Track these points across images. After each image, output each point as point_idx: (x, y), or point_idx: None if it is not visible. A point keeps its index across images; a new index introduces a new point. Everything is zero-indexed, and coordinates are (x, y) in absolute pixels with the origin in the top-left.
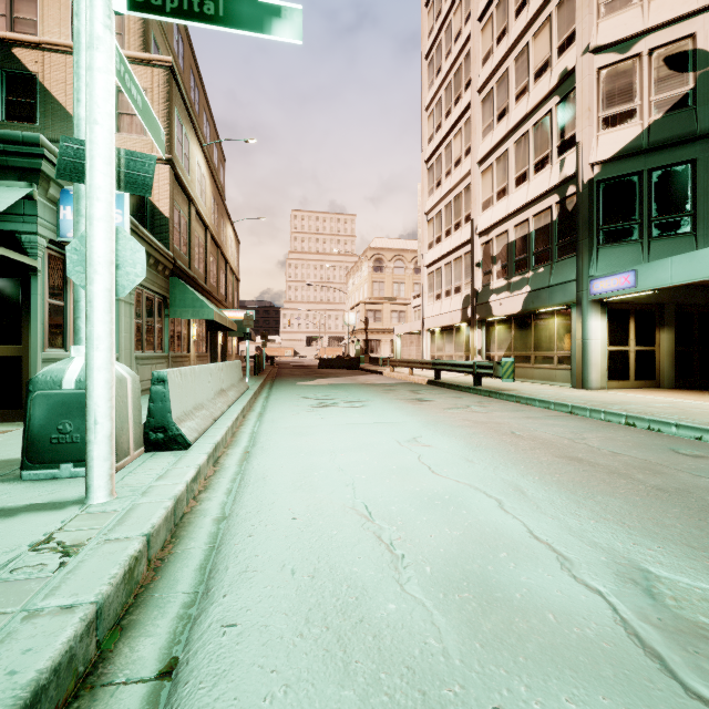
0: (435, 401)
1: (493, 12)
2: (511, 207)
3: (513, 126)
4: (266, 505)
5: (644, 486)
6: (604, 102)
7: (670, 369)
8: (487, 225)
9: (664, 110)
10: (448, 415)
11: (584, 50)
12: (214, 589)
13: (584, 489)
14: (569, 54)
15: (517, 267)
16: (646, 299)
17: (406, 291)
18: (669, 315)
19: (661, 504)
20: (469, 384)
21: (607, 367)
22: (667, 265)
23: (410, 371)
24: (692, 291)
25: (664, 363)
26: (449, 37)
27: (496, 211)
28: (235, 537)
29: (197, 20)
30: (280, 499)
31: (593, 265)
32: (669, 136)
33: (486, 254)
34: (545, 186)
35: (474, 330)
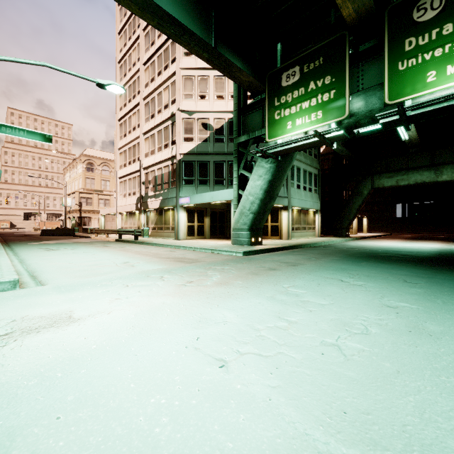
0: (112, 246)
1: (149, 66)
2: (156, 160)
3: (156, 125)
4: (41, 265)
5: (149, 256)
6: (184, 131)
7: (209, 232)
8: (147, 165)
9: (201, 141)
10: (113, 249)
11: (178, 109)
12: (35, 271)
13: (134, 257)
14: (174, 107)
15: (158, 188)
16: (200, 206)
17: (110, 186)
18: (208, 212)
19: (147, 257)
20: (133, 240)
21: (187, 231)
22: (197, 196)
23: (107, 235)
24: (216, 204)
25: (207, 230)
26: (130, 61)
27: (150, 160)
28: (35, 268)
29: (18, 136)
30: (45, 264)
31: (180, 192)
32: (202, 151)
33: (147, 178)
34: (167, 156)
35: (141, 215)
